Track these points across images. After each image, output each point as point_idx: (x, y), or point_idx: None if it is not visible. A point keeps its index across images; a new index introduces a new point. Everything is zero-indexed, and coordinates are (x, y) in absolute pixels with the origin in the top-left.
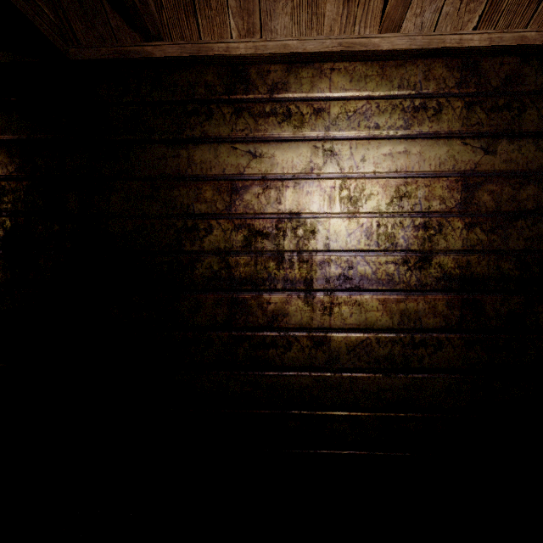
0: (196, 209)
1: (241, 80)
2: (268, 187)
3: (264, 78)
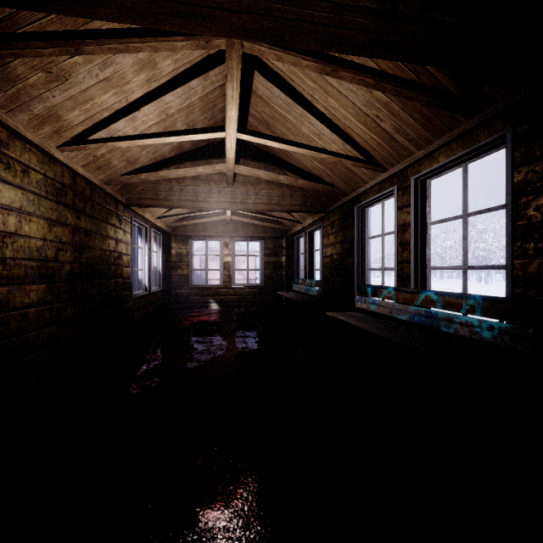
0: None
1: None
2: None
3: None
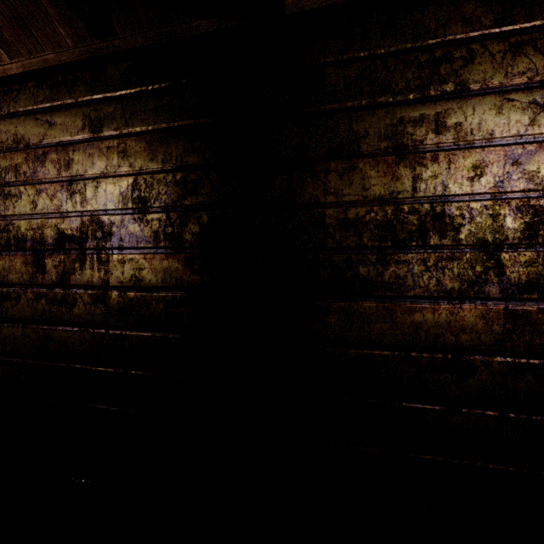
0: (448, 189)
1: (520, 2)
2: None
3: None
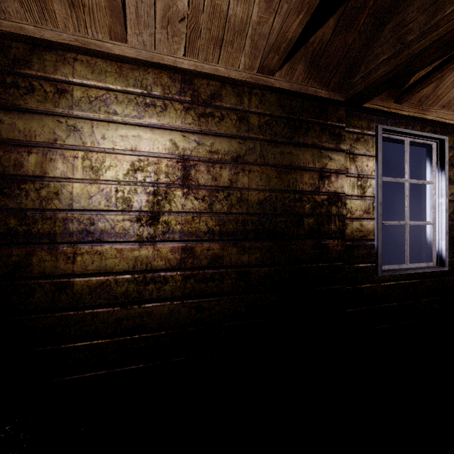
0: None
1: None
2: (9, 151)
3: (4, 52)
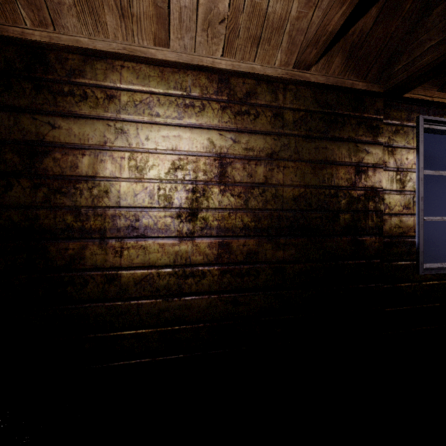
0: None
1: (41, 61)
2: (66, 154)
3: (62, 63)
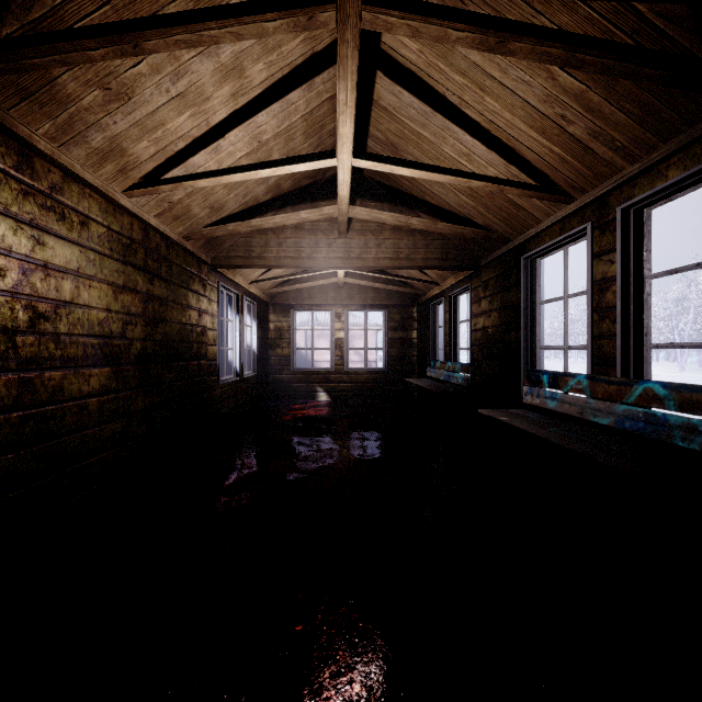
0: None
1: (27, 163)
2: (49, 275)
3: (46, 174)
